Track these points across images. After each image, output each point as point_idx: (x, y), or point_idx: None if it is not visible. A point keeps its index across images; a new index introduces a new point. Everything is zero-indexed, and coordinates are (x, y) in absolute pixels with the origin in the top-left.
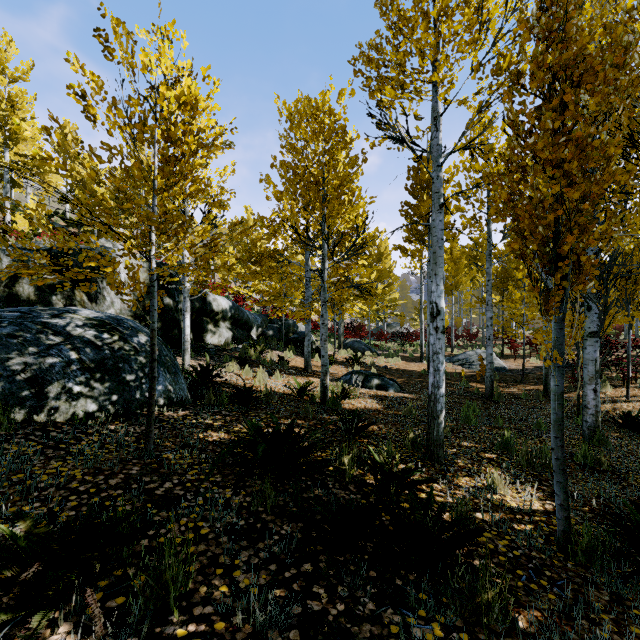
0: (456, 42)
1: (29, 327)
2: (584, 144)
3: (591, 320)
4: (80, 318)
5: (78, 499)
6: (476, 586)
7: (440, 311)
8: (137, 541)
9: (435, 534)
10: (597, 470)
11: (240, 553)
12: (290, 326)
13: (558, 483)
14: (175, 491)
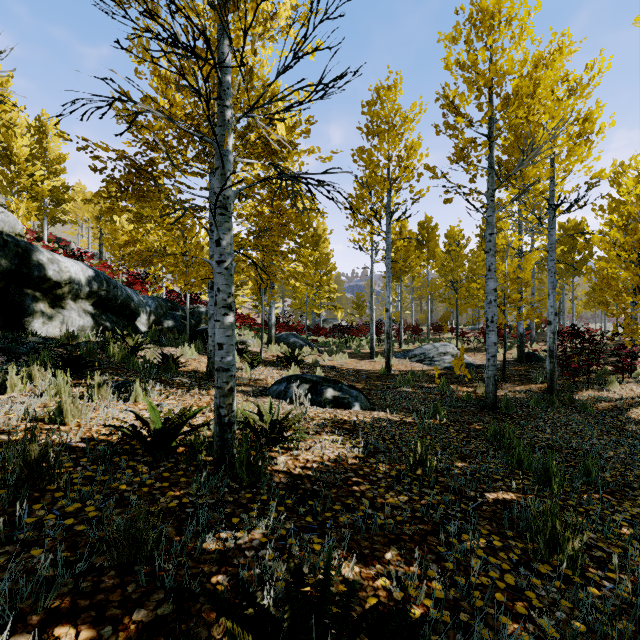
0: None
1: None
2: None
3: None
4: None
5: None
6: None
7: None
8: None
9: None
10: None
11: None
12: (202, 315)
13: None
14: None
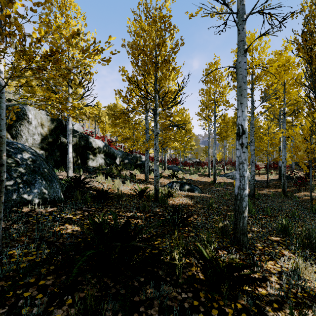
0: None
1: None
2: None
3: None
4: None
5: None
6: None
7: (245, 131)
8: None
9: None
10: None
11: None
12: (138, 157)
13: None
14: None
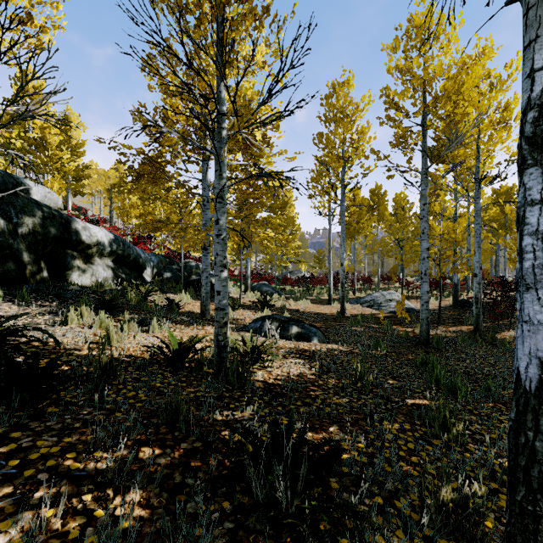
0: None
1: None
2: None
3: None
4: None
5: None
6: None
7: None
8: None
9: None
10: None
11: None
12: (192, 268)
13: None
14: None
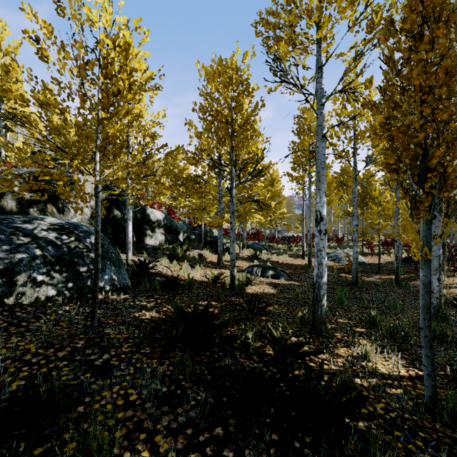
0: (337, 3)
1: (4, 230)
2: (453, 72)
3: (436, 226)
4: (45, 224)
5: (29, 370)
6: (367, 453)
7: (323, 218)
8: (69, 413)
9: (326, 401)
10: (444, 341)
11: (161, 419)
12: (207, 232)
13: (426, 357)
14: (111, 362)
